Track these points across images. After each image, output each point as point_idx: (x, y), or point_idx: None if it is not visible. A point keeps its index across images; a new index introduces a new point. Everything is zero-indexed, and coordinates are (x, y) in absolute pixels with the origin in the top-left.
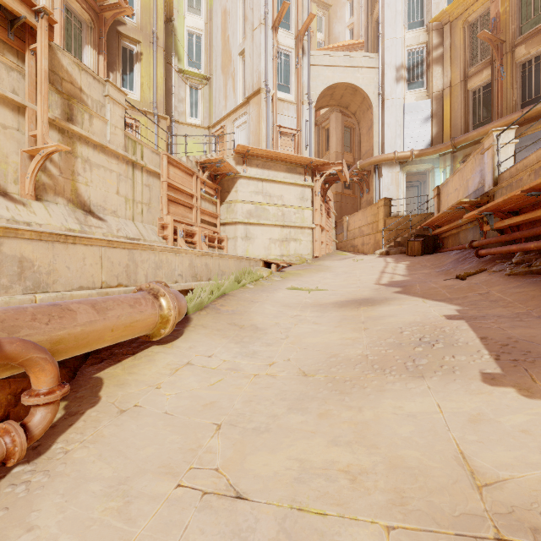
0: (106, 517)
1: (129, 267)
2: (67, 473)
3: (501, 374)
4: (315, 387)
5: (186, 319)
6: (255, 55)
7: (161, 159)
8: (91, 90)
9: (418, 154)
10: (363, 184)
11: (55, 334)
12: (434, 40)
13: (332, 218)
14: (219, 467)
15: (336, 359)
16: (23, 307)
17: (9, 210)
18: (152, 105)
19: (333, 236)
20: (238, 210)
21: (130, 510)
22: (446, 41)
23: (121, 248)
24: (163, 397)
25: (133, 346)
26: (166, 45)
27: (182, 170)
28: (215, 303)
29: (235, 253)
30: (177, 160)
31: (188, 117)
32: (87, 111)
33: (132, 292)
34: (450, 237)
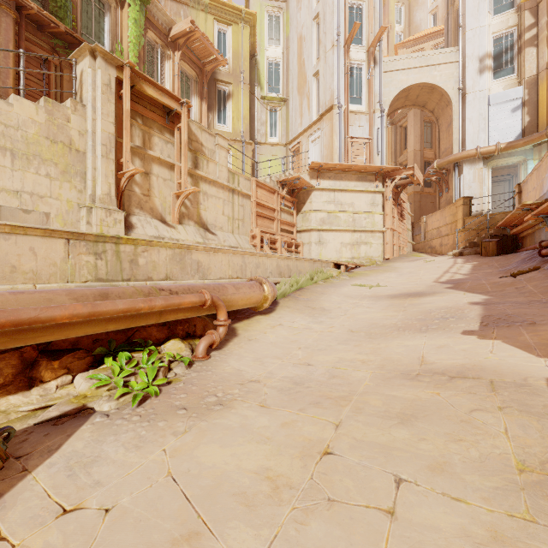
0: (256, 365)
1: (242, 267)
2: (234, 354)
3: (476, 330)
4: (356, 336)
5: (275, 302)
6: (328, 75)
7: (252, 184)
8: (207, 143)
9: (506, 147)
10: (443, 183)
11: (221, 297)
12: (526, 20)
13: (408, 219)
14: (300, 358)
15: (374, 325)
16: (208, 284)
17: (168, 232)
18: (240, 134)
19: (409, 237)
20: (312, 219)
21: (264, 365)
22: (542, 20)
23: (238, 255)
24: (269, 337)
25: (247, 314)
26: (250, 78)
27: (266, 190)
28: (294, 293)
29: (309, 256)
30: (263, 183)
31: (268, 138)
32: (205, 158)
33: (246, 281)
34: (528, 236)
